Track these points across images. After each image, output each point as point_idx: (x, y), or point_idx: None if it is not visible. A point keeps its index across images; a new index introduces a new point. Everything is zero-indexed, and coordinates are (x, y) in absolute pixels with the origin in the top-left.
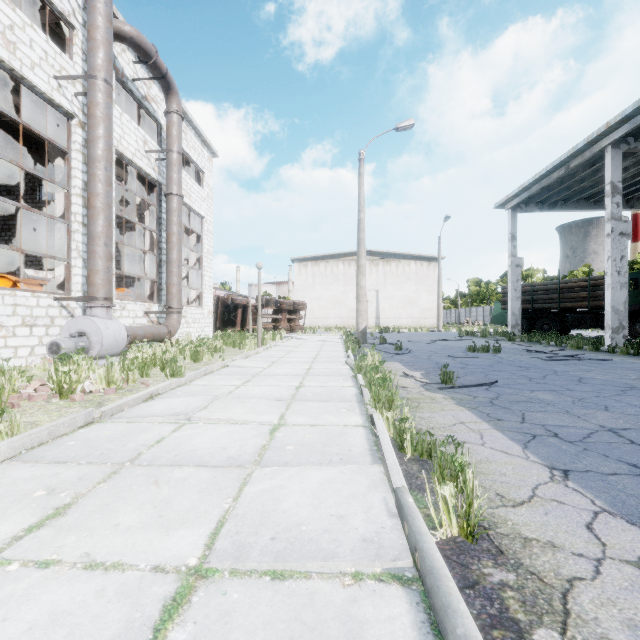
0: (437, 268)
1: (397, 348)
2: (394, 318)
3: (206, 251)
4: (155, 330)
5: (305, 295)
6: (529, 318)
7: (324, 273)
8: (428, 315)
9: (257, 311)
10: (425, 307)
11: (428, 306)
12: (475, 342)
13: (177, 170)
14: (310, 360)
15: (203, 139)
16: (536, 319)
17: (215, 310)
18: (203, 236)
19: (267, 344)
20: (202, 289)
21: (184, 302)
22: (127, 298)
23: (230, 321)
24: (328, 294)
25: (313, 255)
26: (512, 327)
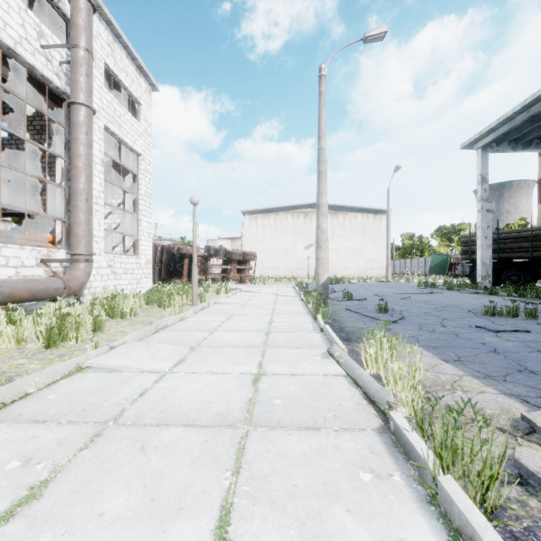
0: (383, 220)
1: (381, 309)
2: (341, 268)
3: (143, 193)
4: (37, 285)
5: (255, 246)
6: (492, 268)
7: (274, 225)
8: (374, 266)
9: (205, 261)
10: (371, 258)
11: (374, 257)
12: (453, 296)
13: (84, 72)
14: (260, 339)
15: (138, 64)
16: (501, 269)
17: (159, 260)
18: (139, 176)
19: (207, 300)
20: (138, 235)
21: (120, 250)
22: (43, 244)
23: (176, 271)
24: (277, 245)
25: (263, 208)
26: (482, 278)
